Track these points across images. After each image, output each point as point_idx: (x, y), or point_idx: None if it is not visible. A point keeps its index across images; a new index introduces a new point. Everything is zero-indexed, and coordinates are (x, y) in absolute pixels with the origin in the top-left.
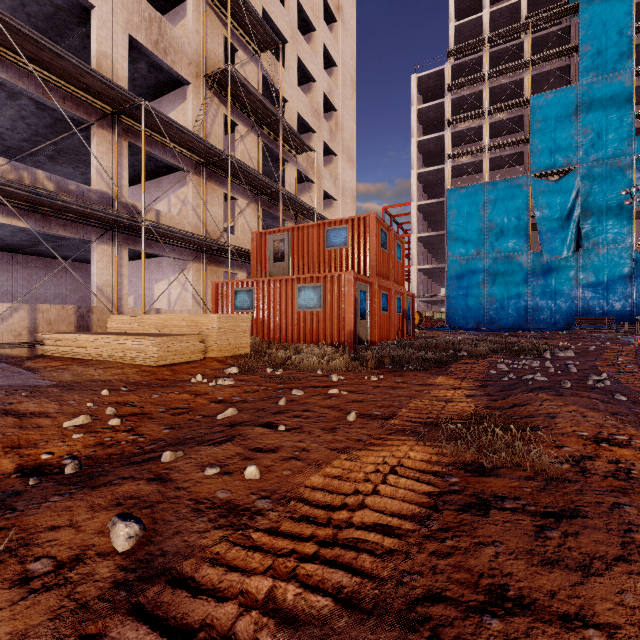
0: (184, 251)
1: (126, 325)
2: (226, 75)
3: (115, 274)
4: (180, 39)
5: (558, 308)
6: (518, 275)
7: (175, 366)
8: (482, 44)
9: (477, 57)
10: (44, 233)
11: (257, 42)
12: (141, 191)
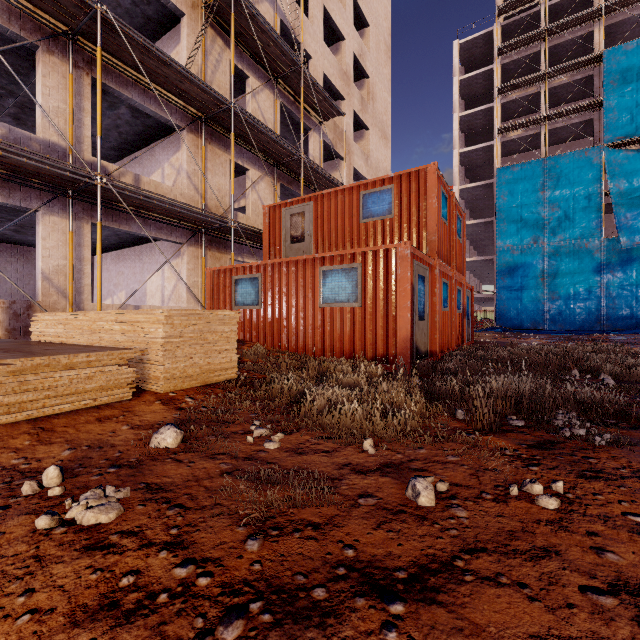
0: (175, 231)
1: (49, 328)
2: (230, 2)
3: (69, 256)
4: None
5: None
6: (587, 266)
7: (63, 417)
8: None
9: (533, 13)
10: None
11: None
12: (133, 163)
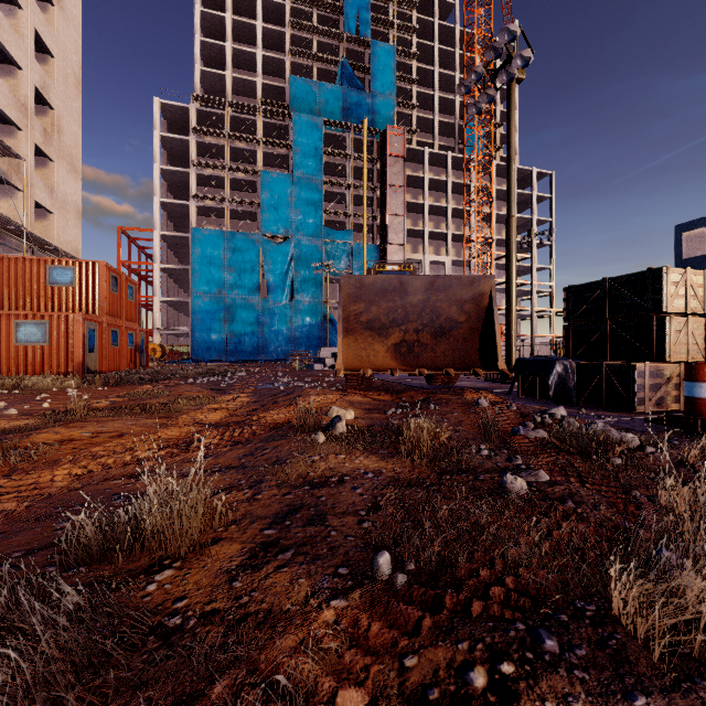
0: None
1: None
2: None
3: None
4: None
5: (280, 344)
6: (252, 315)
7: None
8: (224, 105)
9: (220, 113)
10: None
11: None
12: None
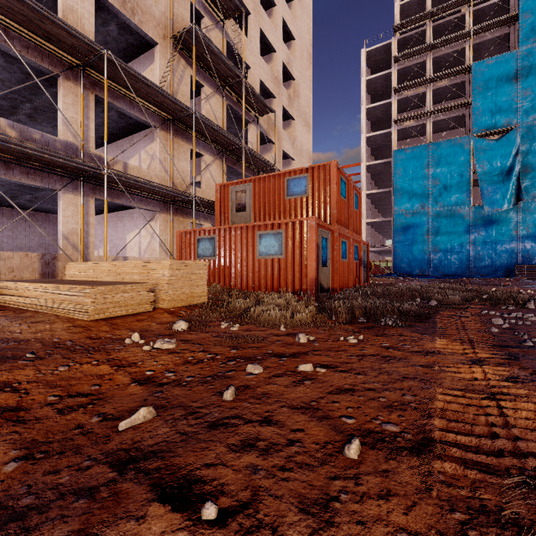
0: (151, 202)
1: (81, 272)
2: (191, 35)
3: (81, 222)
4: (147, 1)
5: (499, 257)
6: (460, 227)
7: (118, 319)
8: (426, 18)
9: (421, 31)
10: (16, 184)
11: (221, 9)
12: (115, 149)
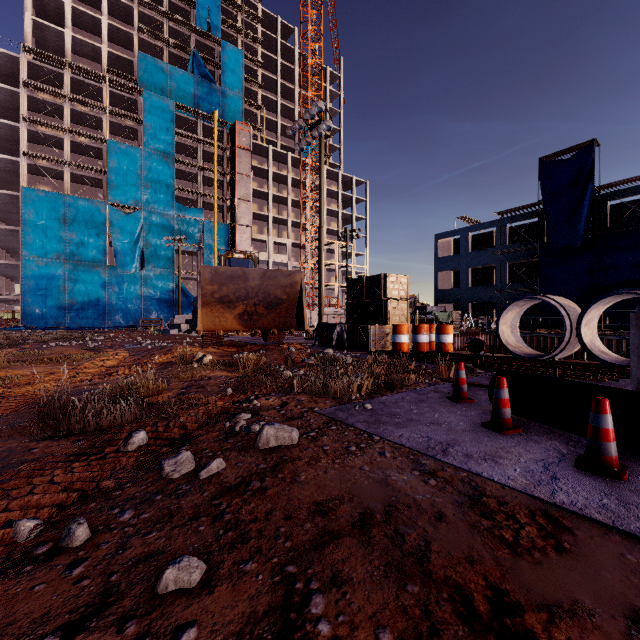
0: None
1: None
2: None
3: None
4: None
5: (129, 311)
6: (98, 282)
7: None
8: (64, 64)
9: (58, 72)
10: None
11: None
12: None
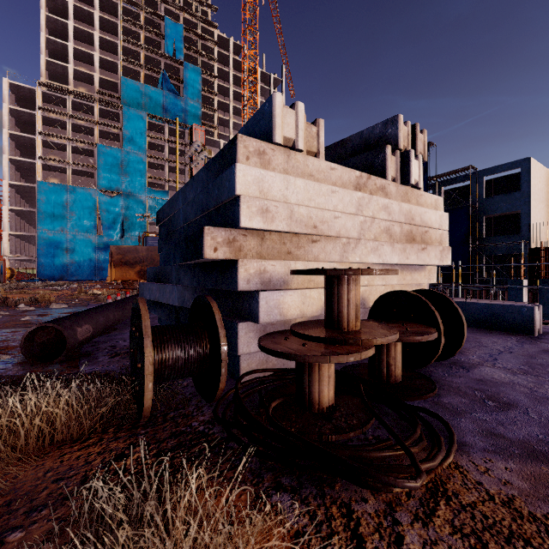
0: None
1: None
2: None
3: None
4: None
5: None
6: (90, 247)
7: None
8: (66, 92)
9: (63, 97)
10: None
11: None
12: None
